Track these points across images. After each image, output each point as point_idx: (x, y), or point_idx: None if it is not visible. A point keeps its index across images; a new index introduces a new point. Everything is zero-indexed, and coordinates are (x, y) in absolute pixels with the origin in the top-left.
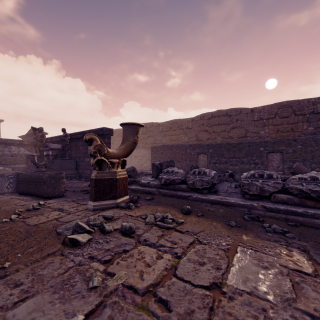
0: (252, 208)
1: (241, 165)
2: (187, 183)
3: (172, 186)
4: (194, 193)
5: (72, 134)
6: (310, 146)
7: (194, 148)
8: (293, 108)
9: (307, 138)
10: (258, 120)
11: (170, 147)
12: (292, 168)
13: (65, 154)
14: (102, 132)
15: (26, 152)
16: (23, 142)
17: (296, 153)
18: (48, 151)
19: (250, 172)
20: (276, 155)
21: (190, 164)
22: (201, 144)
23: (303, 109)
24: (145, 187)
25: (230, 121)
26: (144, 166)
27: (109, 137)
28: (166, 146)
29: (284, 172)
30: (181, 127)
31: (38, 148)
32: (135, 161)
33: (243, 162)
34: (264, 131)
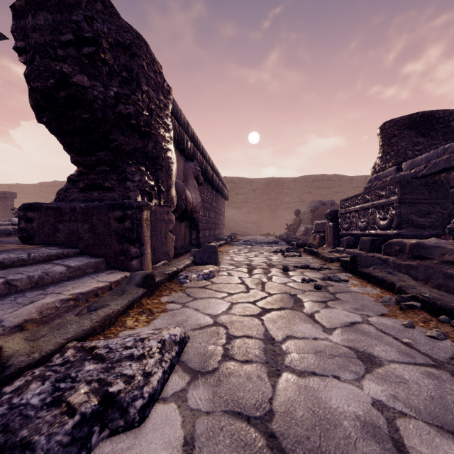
0: None
1: None
2: None
3: None
4: None
5: None
6: None
7: None
8: None
9: None
10: None
11: None
12: None
13: None
14: (4, 195)
15: None
16: None
17: None
18: None
19: None
20: None
21: None
22: None
23: None
24: None
25: None
26: None
27: (13, 200)
28: None
29: None
30: None
31: None
32: None
33: None
34: None
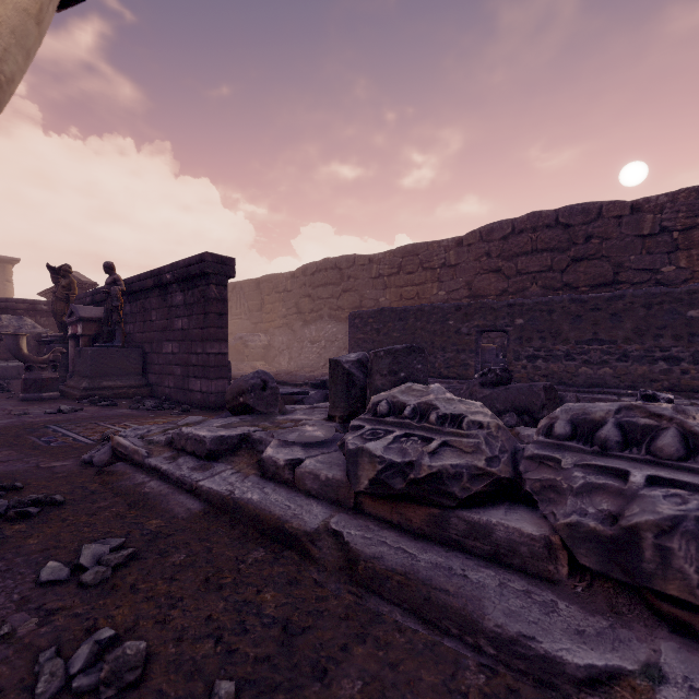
0: None
1: (619, 365)
2: (554, 525)
3: (427, 511)
4: (631, 624)
5: (134, 278)
6: None
7: (468, 314)
8: None
9: None
10: (654, 233)
11: (399, 313)
12: None
13: (114, 332)
14: (200, 267)
15: (37, 330)
16: (36, 305)
17: None
18: (75, 326)
19: None
20: None
21: (456, 360)
22: (489, 303)
23: None
24: (274, 486)
25: (567, 240)
26: None
27: (223, 281)
28: (388, 312)
29: None
30: (428, 264)
31: (58, 319)
32: (311, 353)
33: (628, 354)
34: (676, 264)
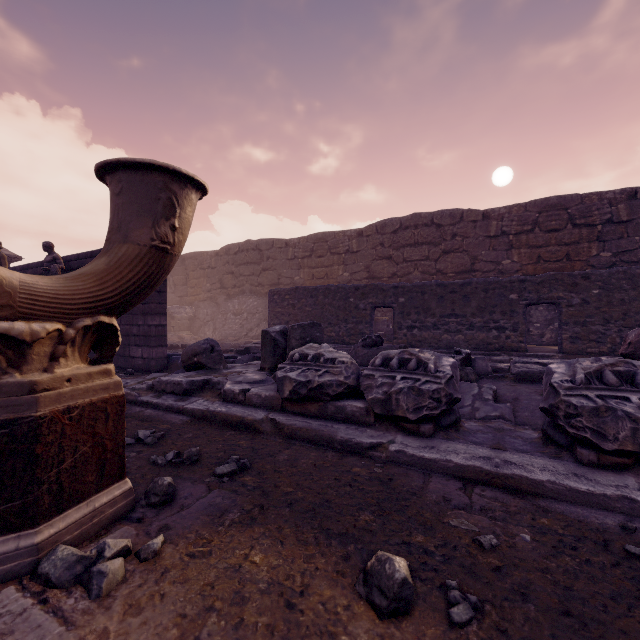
0: (629, 512)
1: (468, 333)
2: (367, 399)
3: (317, 404)
4: (391, 432)
5: (73, 257)
6: (620, 290)
7: (364, 294)
8: (571, 211)
9: (613, 272)
10: (497, 235)
11: (311, 291)
12: (628, 342)
13: None
14: None
15: None
16: None
17: (588, 305)
18: None
19: (581, 363)
20: (536, 310)
21: (355, 329)
22: (380, 285)
23: (590, 214)
24: (233, 404)
25: (439, 237)
26: (254, 335)
27: None
28: (302, 290)
29: (563, 347)
30: (335, 250)
31: None
32: (234, 324)
33: (474, 325)
34: (511, 259)
